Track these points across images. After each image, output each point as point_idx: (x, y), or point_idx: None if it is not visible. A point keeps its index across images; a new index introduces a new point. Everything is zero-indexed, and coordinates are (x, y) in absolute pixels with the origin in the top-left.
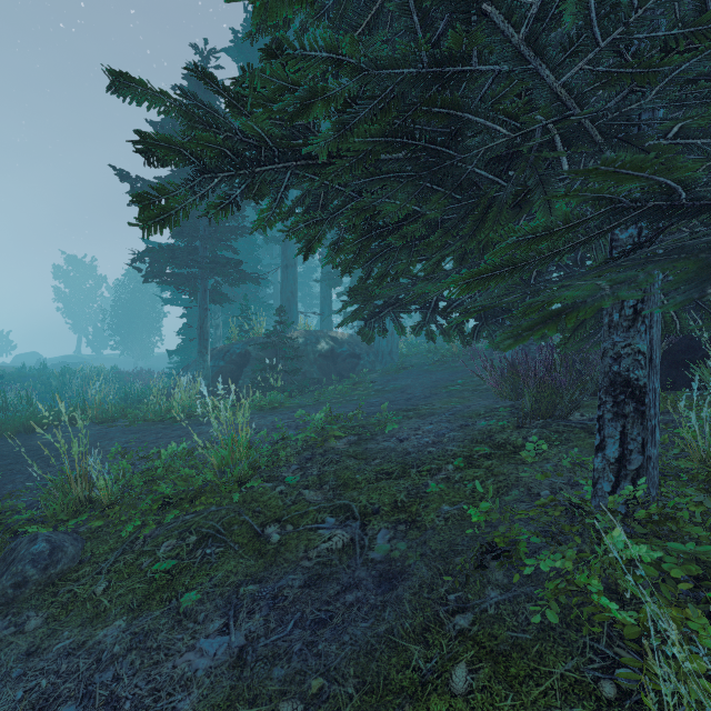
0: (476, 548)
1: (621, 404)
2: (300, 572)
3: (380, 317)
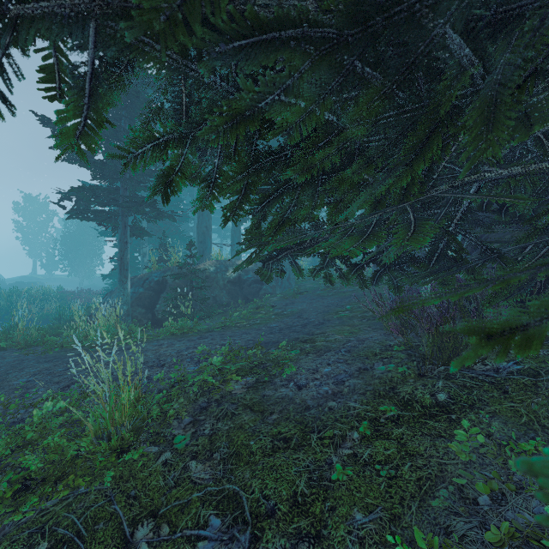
0: None
1: None
2: None
3: (278, 259)
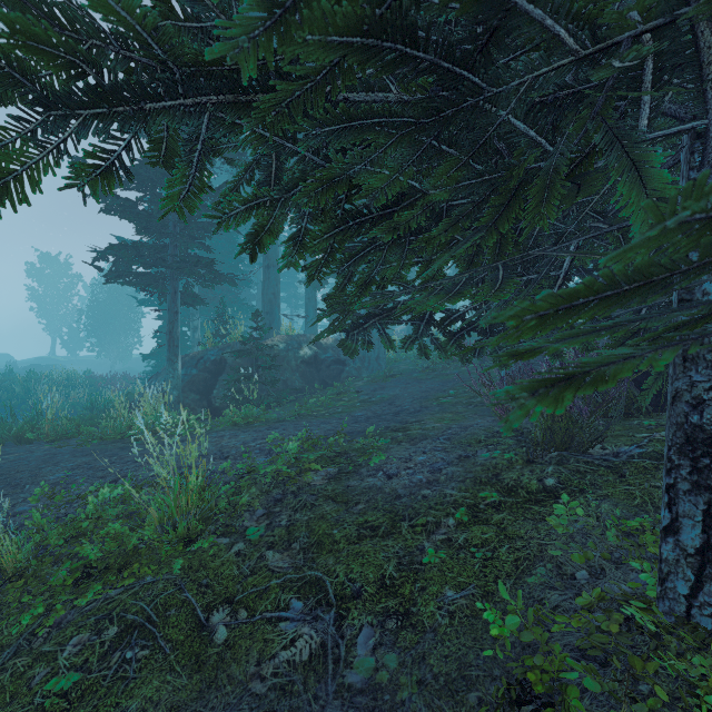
0: (501, 689)
1: (705, 472)
2: (247, 706)
3: (364, 328)
